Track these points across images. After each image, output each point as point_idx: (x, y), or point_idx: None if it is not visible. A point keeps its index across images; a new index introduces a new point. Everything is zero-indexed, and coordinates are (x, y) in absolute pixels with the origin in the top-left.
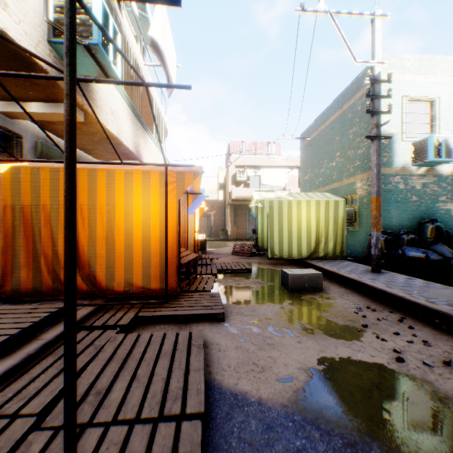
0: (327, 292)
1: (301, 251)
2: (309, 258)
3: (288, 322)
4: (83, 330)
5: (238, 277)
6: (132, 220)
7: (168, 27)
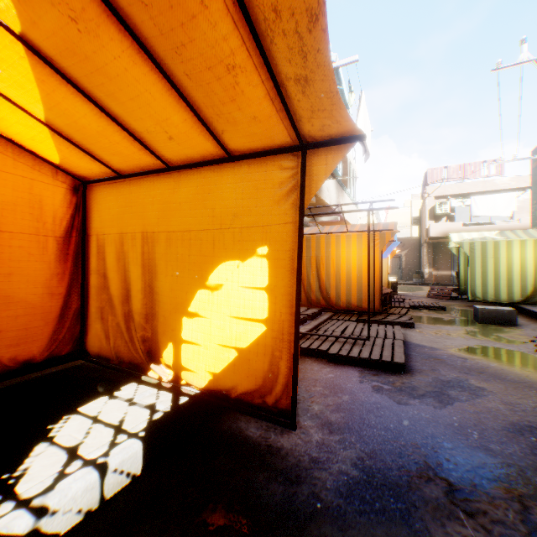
0: (519, 327)
1: (510, 295)
2: (523, 303)
3: (464, 334)
4: (334, 320)
5: (429, 312)
6: (351, 264)
7: (366, 114)
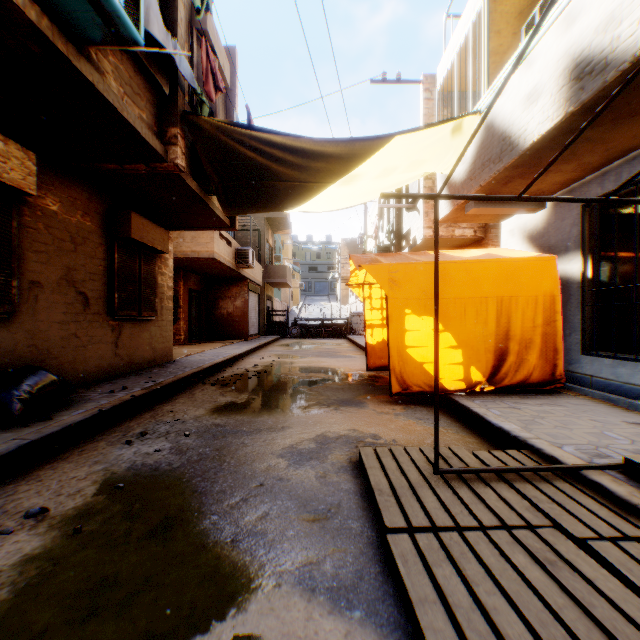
0: None
1: None
2: None
3: None
4: None
5: None
6: None
7: None
